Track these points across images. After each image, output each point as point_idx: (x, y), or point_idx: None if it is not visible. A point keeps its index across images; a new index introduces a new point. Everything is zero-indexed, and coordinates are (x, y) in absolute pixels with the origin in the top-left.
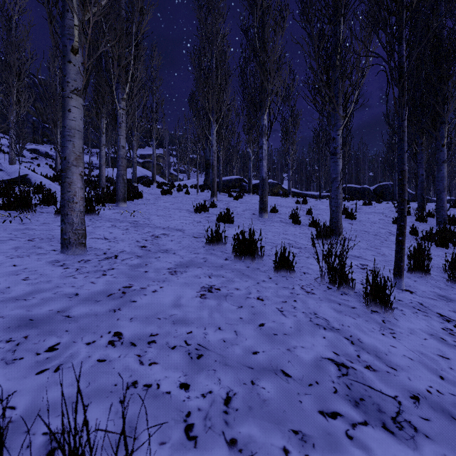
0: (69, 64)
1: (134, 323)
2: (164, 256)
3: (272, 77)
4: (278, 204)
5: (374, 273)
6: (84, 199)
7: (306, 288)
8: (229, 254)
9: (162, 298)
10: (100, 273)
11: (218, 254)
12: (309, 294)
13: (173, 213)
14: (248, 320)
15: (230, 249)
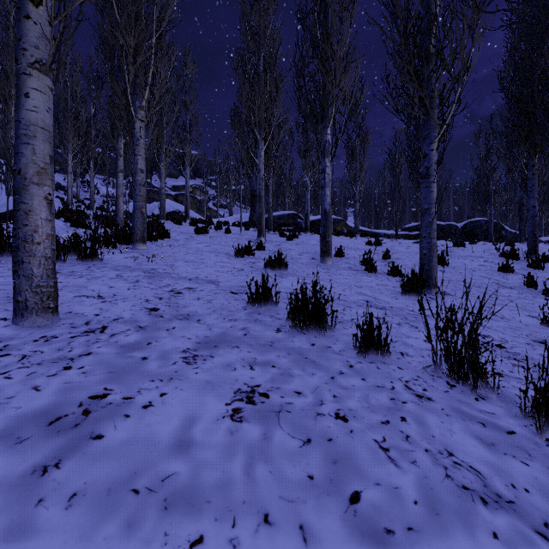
0: (26, 21)
1: (72, 515)
2: (181, 327)
3: (338, 77)
4: (344, 245)
5: (545, 368)
6: (54, 237)
7: (413, 388)
8: (282, 321)
9: (156, 425)
10: (61, 365)
11: (266, 321)
12: (423, 401)
13: (207, 257)
14: (325, 485)
15: (284, 311)
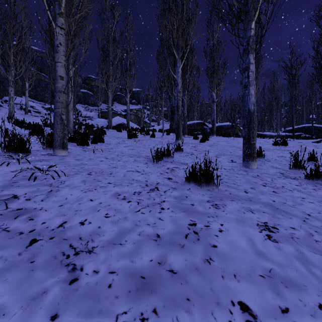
0: None
1: None
2: None
3: None
4: None
5: None
6: None
7: None
8: None
9: None
10: None
11: None
12: None
13: (122, 164)
14: None
15: None
